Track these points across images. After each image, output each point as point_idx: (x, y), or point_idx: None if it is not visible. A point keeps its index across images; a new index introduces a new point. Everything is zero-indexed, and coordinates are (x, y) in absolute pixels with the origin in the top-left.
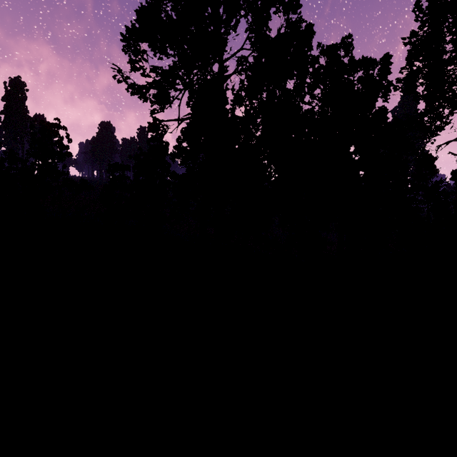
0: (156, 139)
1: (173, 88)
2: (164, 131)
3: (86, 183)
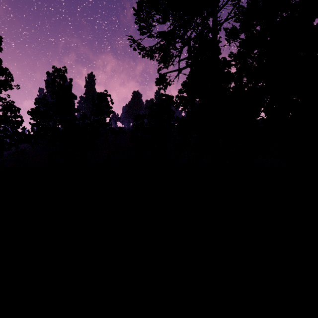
0: (164, 94)
1: (174, 45)
2: (168, 83)
3: (121, 130)
